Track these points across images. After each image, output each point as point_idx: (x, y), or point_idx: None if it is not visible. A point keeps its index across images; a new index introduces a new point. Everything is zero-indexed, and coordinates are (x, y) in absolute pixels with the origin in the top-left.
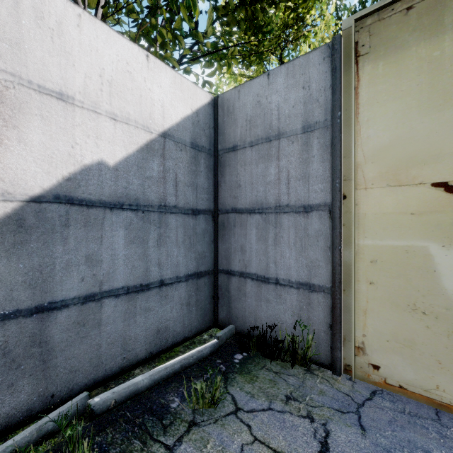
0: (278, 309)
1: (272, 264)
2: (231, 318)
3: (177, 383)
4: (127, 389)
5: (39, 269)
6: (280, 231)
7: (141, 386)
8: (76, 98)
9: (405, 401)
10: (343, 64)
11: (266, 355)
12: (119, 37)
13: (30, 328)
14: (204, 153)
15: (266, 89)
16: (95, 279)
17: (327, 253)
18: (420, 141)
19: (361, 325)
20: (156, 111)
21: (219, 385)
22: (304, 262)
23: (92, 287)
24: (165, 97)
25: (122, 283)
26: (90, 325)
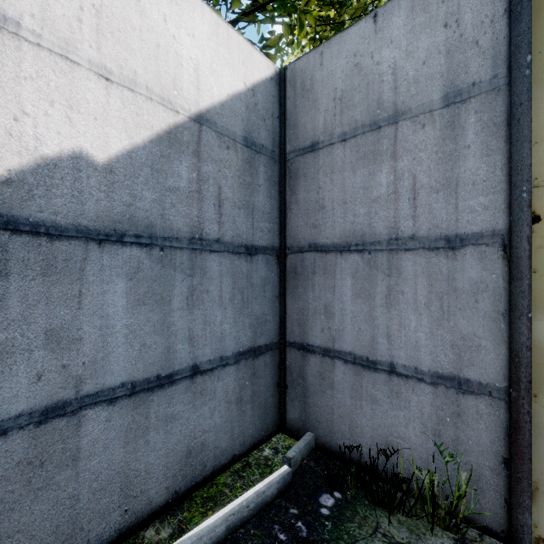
0: (394, 417)
1: (383, 338)
2: (307, 422)
3: None
4: None
5: None
6: (398, 283)
7: None
8: (23, 24)
9: None
10: None
11: (377, 502)
12: None
13: None
14: (265, 156)
15: (371, 41)
16: (66, 374)
17: (497, 323)
18: None
19: None
20: (184, 76)
21: None
22: (448, 339)
23: (60, 389)
24: (202, 55)
25: (122, 377)
26: (55, 464)
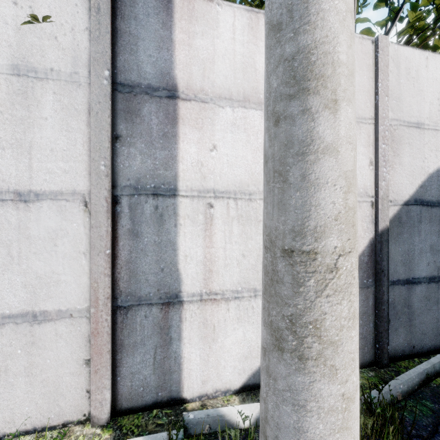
0: None
1: None
2: None
3: None
4: None
5: (407, 253)
6: None
7: None
8: (424, 123)
9: None
10: None
11: None
12: None
13: (403, 293)
14: None
15: None
16: (434, 265)
17: None
18: None
19: None
20: None
21: None
22: None
23: (433, 270)
24: None
25: None
26: (432, 301)
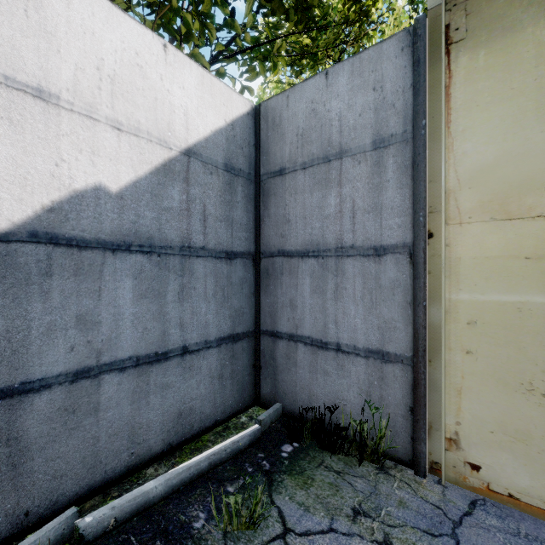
0: (340, 384)
1: (332, 324)
2: (277, 395)
3: (203, 489)
4: (133, 502)
5: (6, 336)
6: (343, 281)
7: (153, 495)
8: (62, 97)
9: (518, 517)
10: (429, 56)
11: (324, 447)
12: (126, 18)
13: None
14: (242, 178)
15: (324, 93)
16: (90, 347)
17: (406, 310)
18: (538, 158)
19: (454, 410)
20: (176, 120)
21: (260, 498)
22: (375, 323)
23: (86, 358)
24: (190, 102)
25: (130, 352)
26: (83, 412)
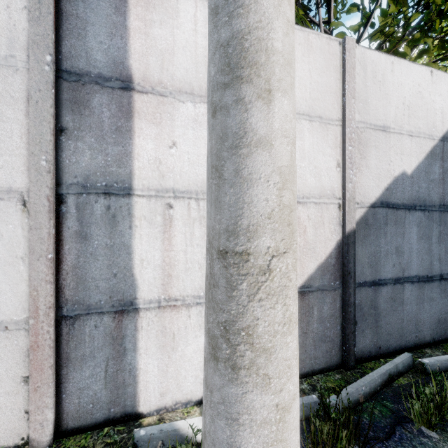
0: None
1: None
2: None
3: None
4: (446, 362)
5: (373, 254)
6: None
7: None
8: (390, 126)
9: None
10: None
11: None
12: (413, 66)
13: (370, 295)
14: None
15: None
16: (400, 266)
17: None
18: None
19: None
20: (436, 119)
21: None
22: None
23: (398, 272)
24: (444, 103)
25: (415, 272)
26: (397, 302)
